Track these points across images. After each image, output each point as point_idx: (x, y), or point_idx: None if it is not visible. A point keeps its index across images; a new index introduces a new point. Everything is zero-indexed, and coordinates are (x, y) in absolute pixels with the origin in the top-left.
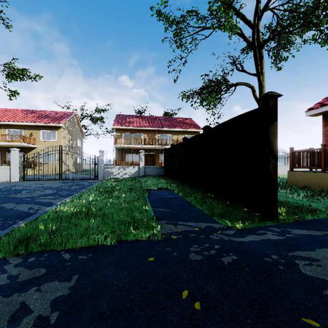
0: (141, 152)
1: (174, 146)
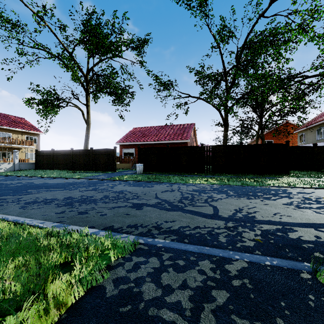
0: (17, 152)
1: (57, 151)
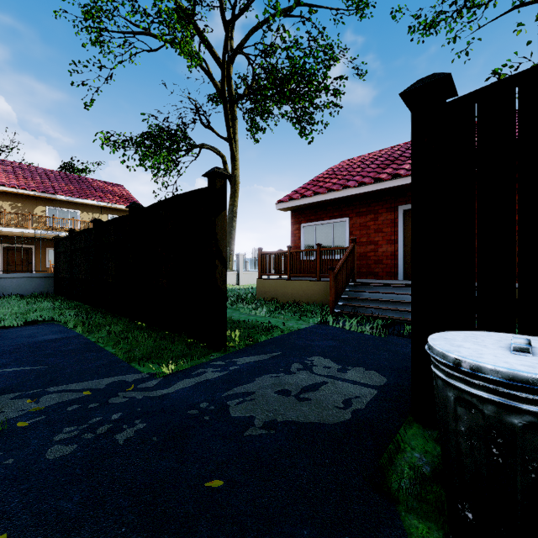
0: None
1: (76, 235)
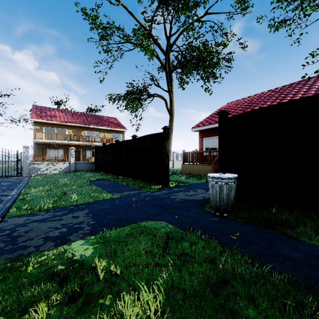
0: (72, 149)
1: (106, 145)
